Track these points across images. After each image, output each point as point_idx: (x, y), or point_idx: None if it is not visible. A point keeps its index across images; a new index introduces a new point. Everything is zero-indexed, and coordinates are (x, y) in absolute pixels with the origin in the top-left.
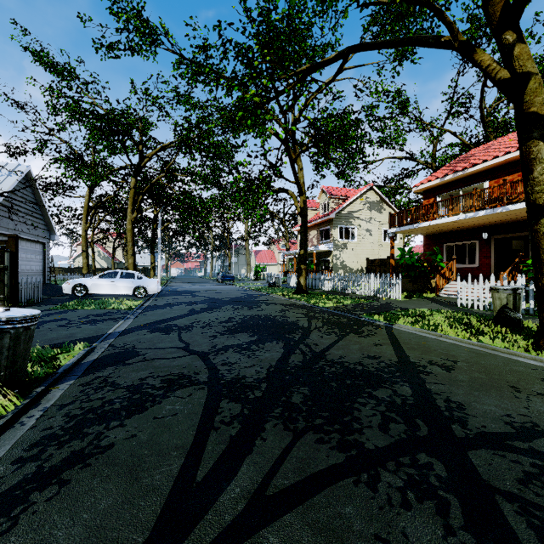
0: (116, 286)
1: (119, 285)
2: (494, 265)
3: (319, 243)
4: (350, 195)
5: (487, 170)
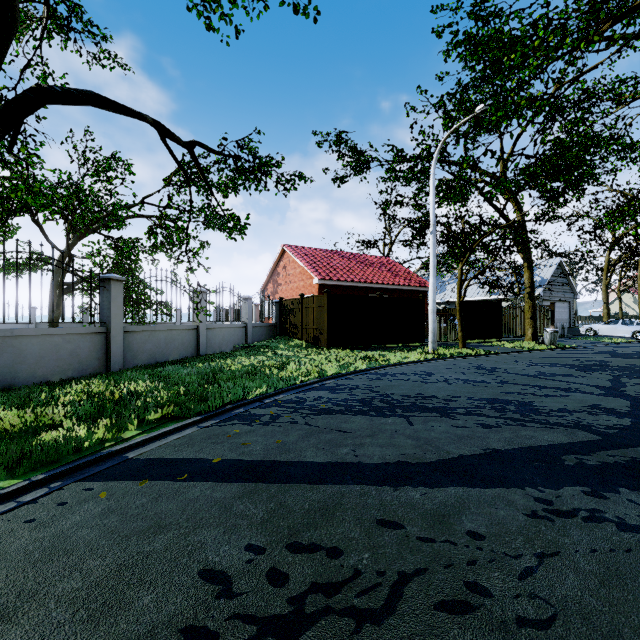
0: (616, 330)
1: (619, 329)
2: None
3: None
4: None
5: None
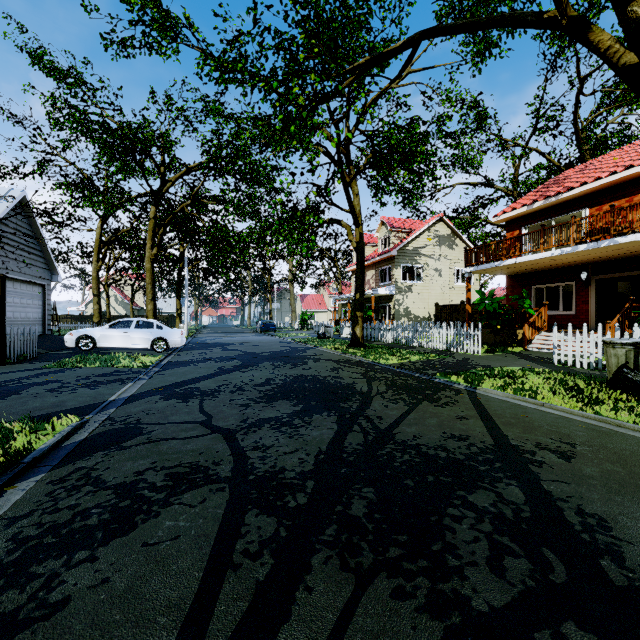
0: (130, 338)
1: (134, 336)
2: (595, 312)
3: (378, 285)
4: (416, 228)
5: (586, 195)
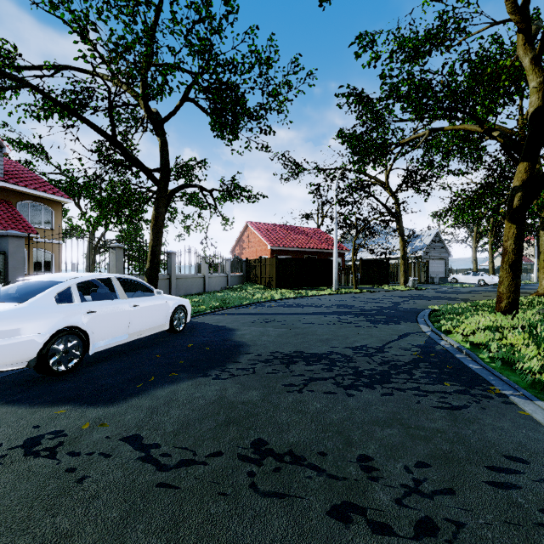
0: (469, 279)
1: (471, 278)
2: None
3: None
4: None
5: None
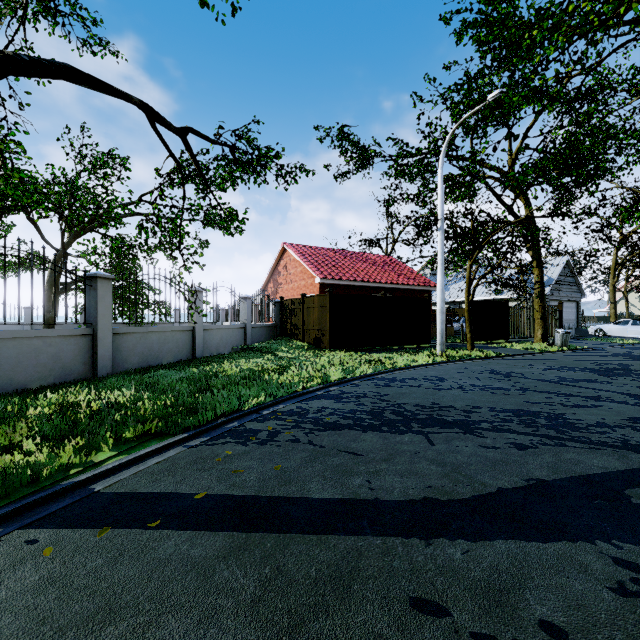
0: (627, 331)
1: (630, 330)
2: None
3: None
4: None
5: None
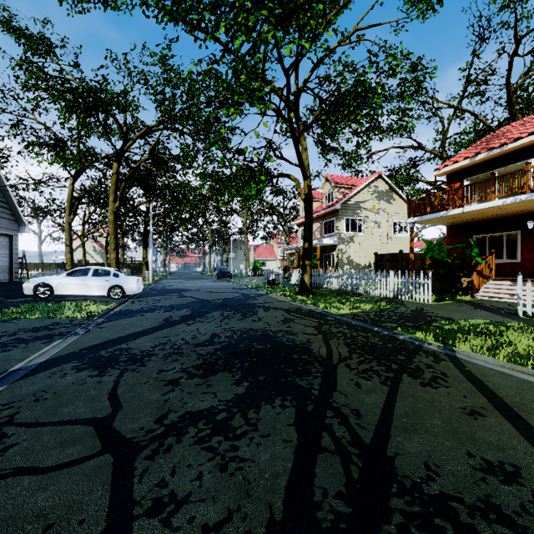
0: (87, 286)
1: (91, 284)
2: None
3: (322, 236)
4: (357, 184)
5: (532, 145)
